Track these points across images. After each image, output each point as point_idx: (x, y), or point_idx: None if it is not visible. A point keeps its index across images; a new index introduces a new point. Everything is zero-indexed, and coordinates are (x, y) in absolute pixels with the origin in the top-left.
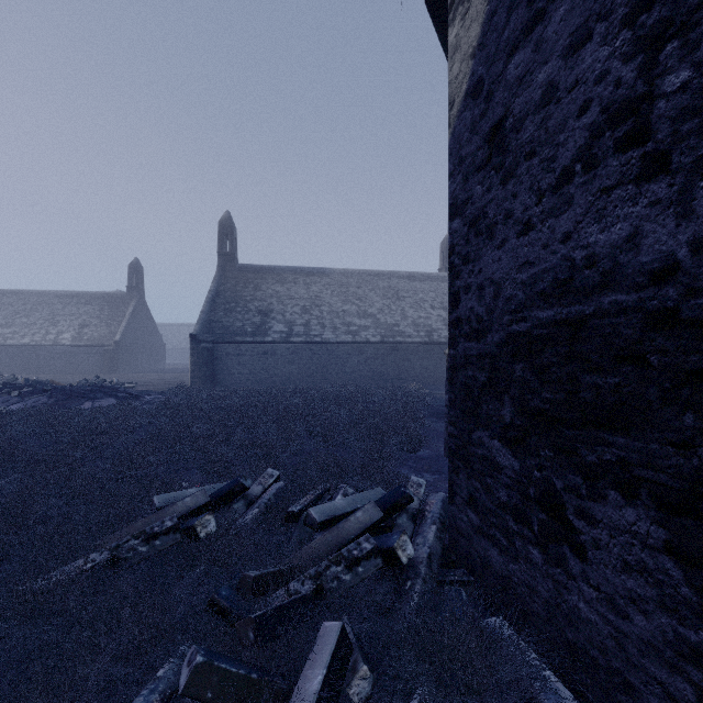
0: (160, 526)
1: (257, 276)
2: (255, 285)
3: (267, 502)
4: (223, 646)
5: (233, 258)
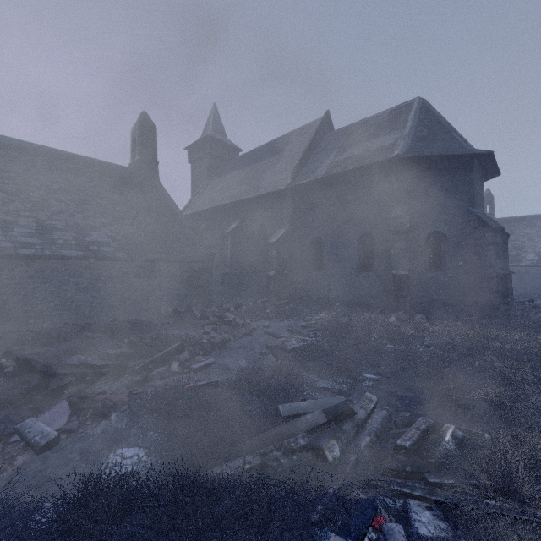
0: (516, 301)
1: (510, 225)
2: (509, 231)
3: (539, 304)
4: (536, 308)
5: (492, 216)
